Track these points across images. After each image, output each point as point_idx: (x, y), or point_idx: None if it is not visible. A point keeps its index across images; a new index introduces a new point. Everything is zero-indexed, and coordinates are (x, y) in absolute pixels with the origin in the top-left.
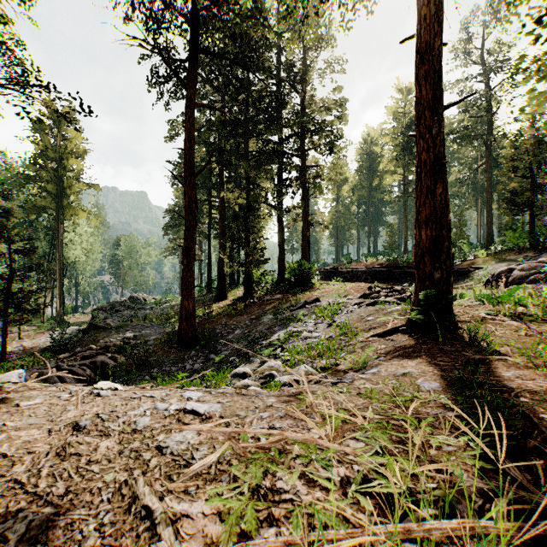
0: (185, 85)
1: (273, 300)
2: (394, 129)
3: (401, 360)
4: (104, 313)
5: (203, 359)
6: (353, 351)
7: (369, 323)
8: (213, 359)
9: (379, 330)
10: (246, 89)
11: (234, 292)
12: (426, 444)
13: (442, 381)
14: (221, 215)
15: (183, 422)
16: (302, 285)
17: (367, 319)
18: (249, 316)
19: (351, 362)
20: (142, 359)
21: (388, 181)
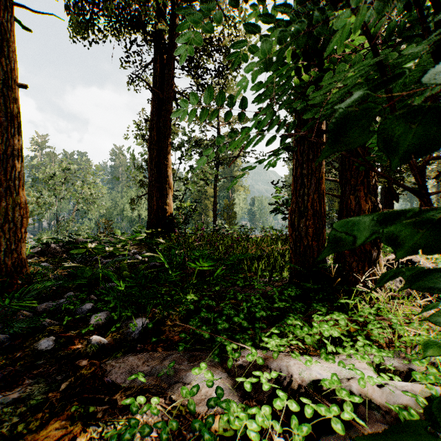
0: None
1: None
2: None
3: None
4: None
5: None
6: None
7: None
8: None
9: None
10: None
11: None
12: None
13: None
14: None
15: None
16: None
17: None
18: None
19: None
20: None
21: None
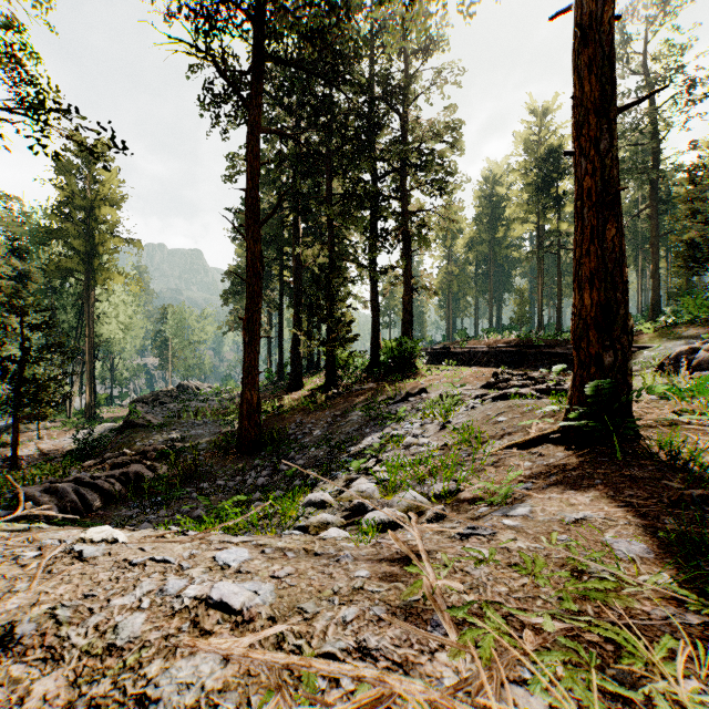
0: (248, 105)
1: (364, 390)
2: (525, 163)
3: (563, 491)
4: (145, 406)
5: (270, 470)
6: (481, 470)
7: (501, 426)
8: (283, 470)
9: (516, 437)
10: (328, 110)
11: (313, 379)
12: (671, 700)
13: (648, 539)
14: (296, 278)
15: (201, 629)
16: (402, 370)
17: (496, 419)
18: (333, 412)
19: (480, 488)
20: (190, 469)
21: (517, 232)
